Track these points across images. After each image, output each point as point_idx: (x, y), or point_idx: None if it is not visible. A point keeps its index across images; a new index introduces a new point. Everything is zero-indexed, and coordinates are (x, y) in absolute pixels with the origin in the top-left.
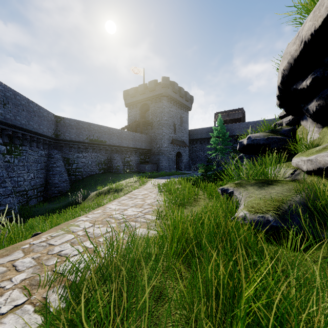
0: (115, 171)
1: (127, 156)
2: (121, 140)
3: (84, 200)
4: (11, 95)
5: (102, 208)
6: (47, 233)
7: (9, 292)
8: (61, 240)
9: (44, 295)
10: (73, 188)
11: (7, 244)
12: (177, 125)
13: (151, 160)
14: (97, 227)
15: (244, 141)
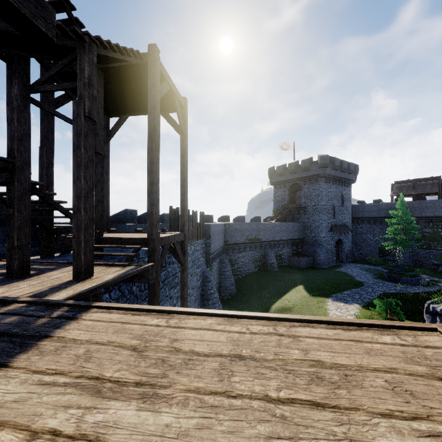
0: (269, 269)
1: (279, 249)
2: (274, 234)
3: None
4: (213, 229)
5: None
6: None
7: None
8: None
9: None
10: (239, 291)
11: None
12: (337, 206)
13: (304, 250)
14: None
15: (437, 308)
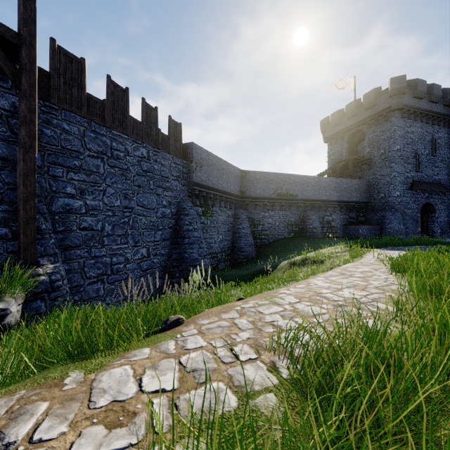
0: (309, 236)
1: (327, 213)
2: (318, 192)
3: (273, 270)
4: (205, 156)
5: (304, 283)
6: (252, 300)
7: (240, 345)
8: (269, 310)
9: (271, 359)
10: (258, 255)
11: (216, 302)
12: (424, 155)
13: (368, 218)
14: (305, 305)
15: None
